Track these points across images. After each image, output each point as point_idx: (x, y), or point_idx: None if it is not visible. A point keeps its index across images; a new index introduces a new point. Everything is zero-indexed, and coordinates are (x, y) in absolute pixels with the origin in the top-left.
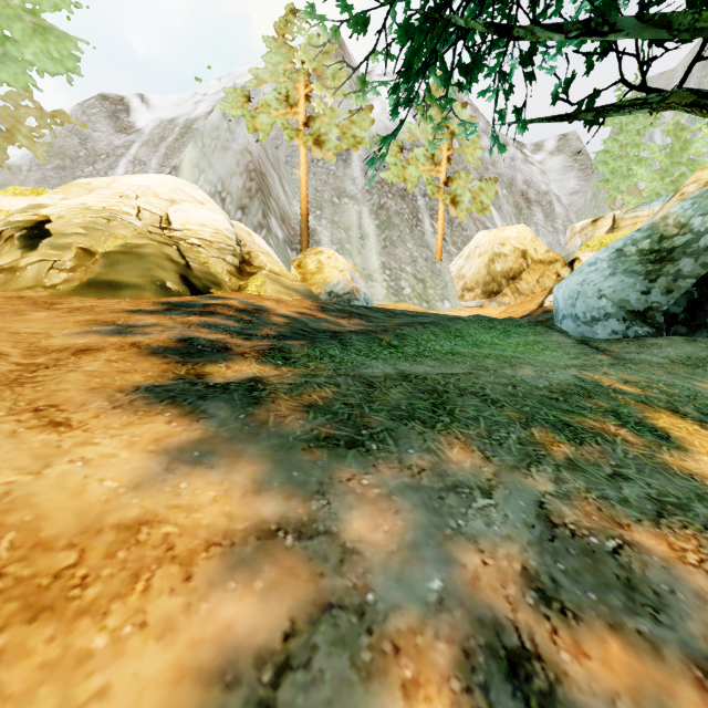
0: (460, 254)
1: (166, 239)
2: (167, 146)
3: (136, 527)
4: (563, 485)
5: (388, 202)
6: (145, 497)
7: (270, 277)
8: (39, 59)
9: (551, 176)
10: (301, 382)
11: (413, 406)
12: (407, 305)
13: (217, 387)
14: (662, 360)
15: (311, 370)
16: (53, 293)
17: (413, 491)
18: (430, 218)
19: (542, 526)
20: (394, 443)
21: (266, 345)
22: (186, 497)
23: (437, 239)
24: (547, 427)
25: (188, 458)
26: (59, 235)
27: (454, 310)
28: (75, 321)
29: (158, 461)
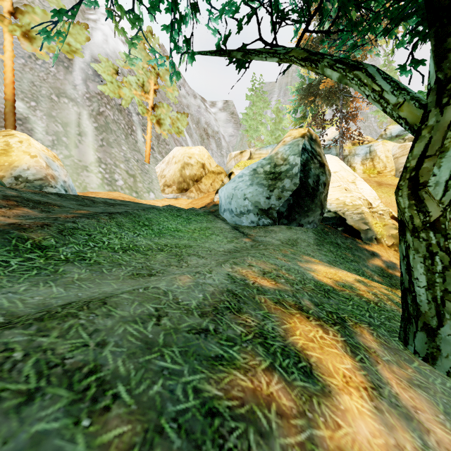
0: (163, 160)
1: None
2: None
3: None
4: None
5: (107, 112)
6: None
7: None
8: None
9: (220, 123)
10: None
11: None
12: (118, 194)
13: None
14: (277, 241)
15: None
16: None
17: None
18: (142, 131)
19: None
20: None
21: None
22: None
23: (146, 147)
24: None
25: None
26: None
27: (157, 199)
28: None
29: None
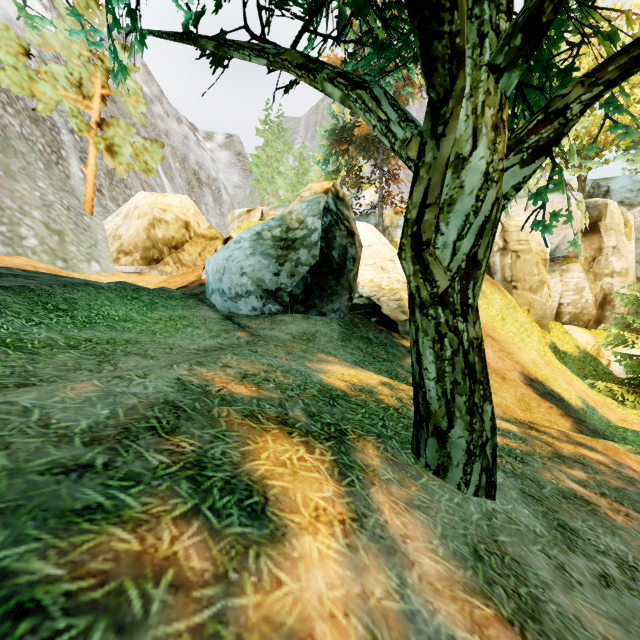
0: (118, 212)
1: None
2: None
3: None
4: None
5: (7, 118)
6: None
7: None
8: None
9: (220, 166)
10: None
11: None
12: (26, 261)
13: None
14: (287, 336)
15: None
16: None
17: None
18: (81, 161)
19: None
20: None
21: None
22: None
23: (86, 187)
24: None
25: None
26: None
27: (105, 274)
28: None
29: None
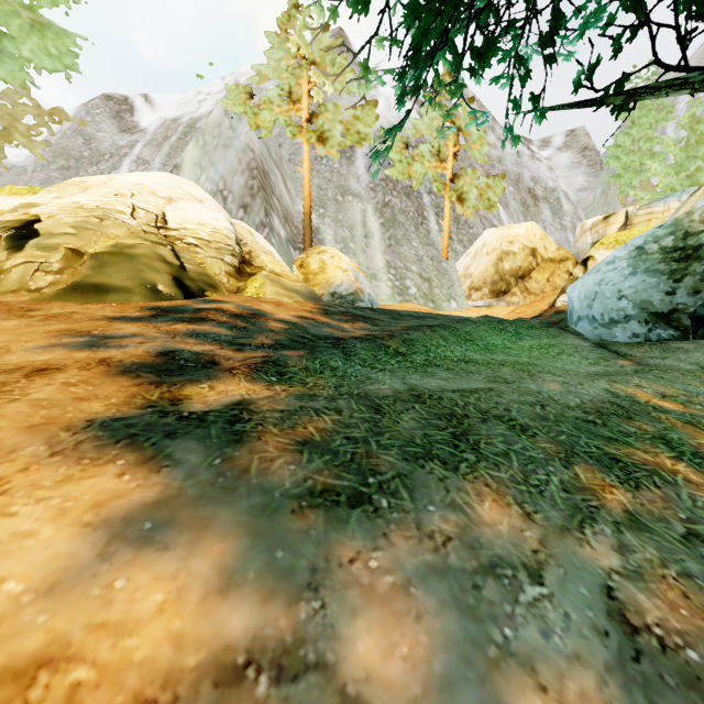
0: (467, 253)
1: (160, 239)
2: (170, 145)
3: (31, 672)
4: (630, 555)
5: (393, 200)
6: (58, 609)
7: (270, 277)
8: (36, 55)
9: (559, 172)
10: (295, 407)
11: (429, 439)
12: (413, 305)
13: (191, 419)
14: (690, 366)
15: (309, 388)
16: (34, 298)
17: (438, 577)
18: (436, 216)
19: (618, 631)
20: (409, 495)
21: (259, 357)
22: (119, 606)
23: (443, 237)
24: (591, 464)
25: (135, 534)
26: (47, 235)
27: (460, 310)
28: (46, 331)
29: (92, 541)
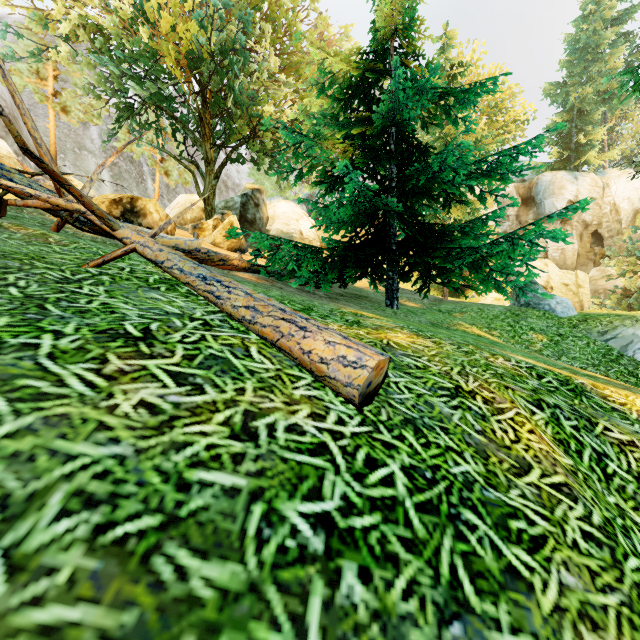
0: (170, 206)
1: None
2: None
3: None
4: None
5: (120, 163)
6: None
7: None
8: None
9: (243, 175)
10: None
11: None
12: None
13: None
14: None
15: None
16: None
17: None
18: (153, 180)
19: None
20: None
21: None
22: None
23: (155, 194)
24: None
25: None
26: None
27: None
28: None
29: None
